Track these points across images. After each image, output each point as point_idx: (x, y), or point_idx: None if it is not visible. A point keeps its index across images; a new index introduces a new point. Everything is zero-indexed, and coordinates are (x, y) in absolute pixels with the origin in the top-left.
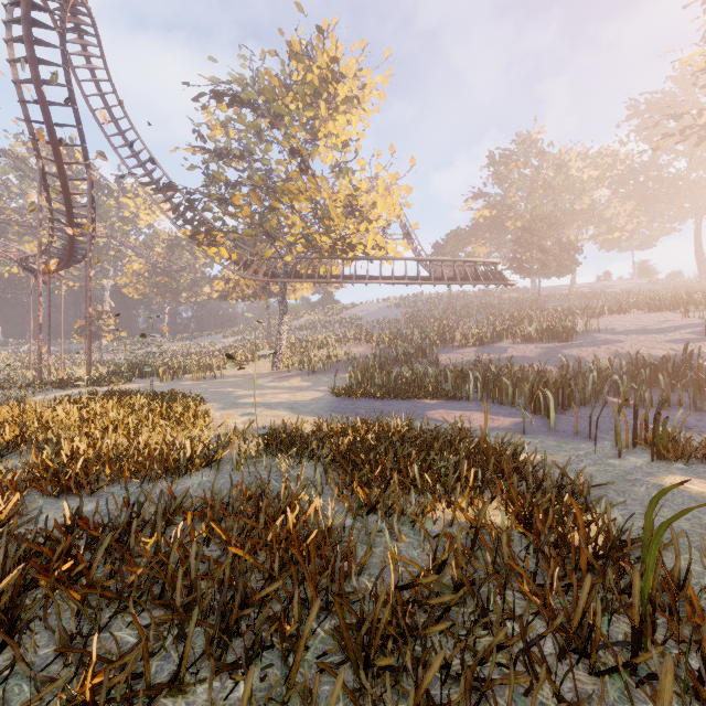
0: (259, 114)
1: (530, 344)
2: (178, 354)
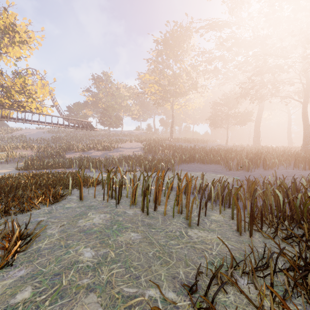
0: None
1: (100, 151)
2: None
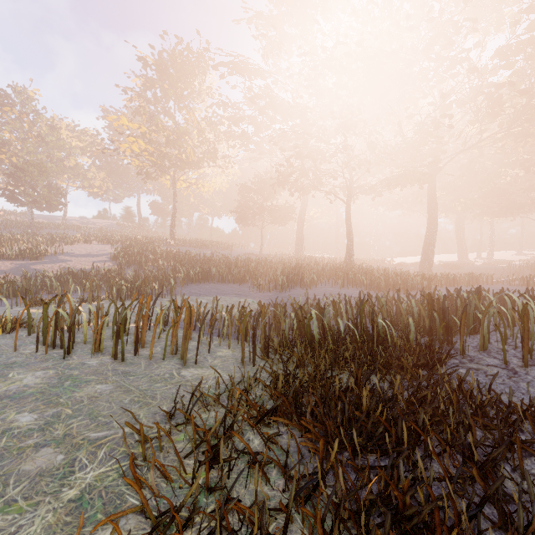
0: None
1: (8, 261)
2: None
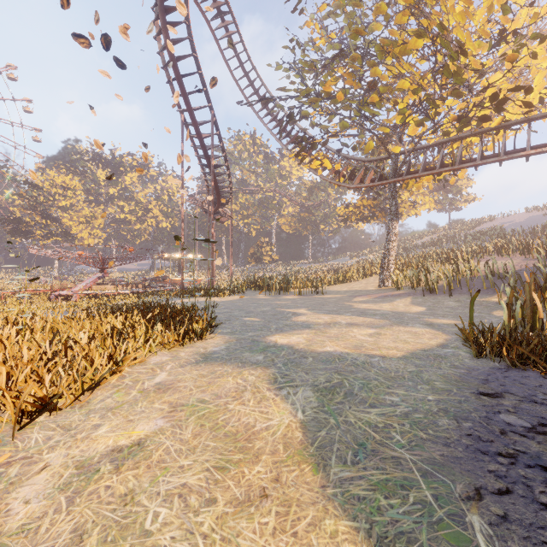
0: None
1: None
2: (307, 272)
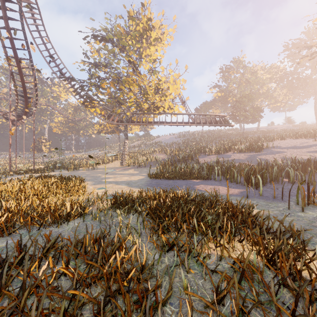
0: (114, 45)
1: (241, 153)
2: (78, 158)
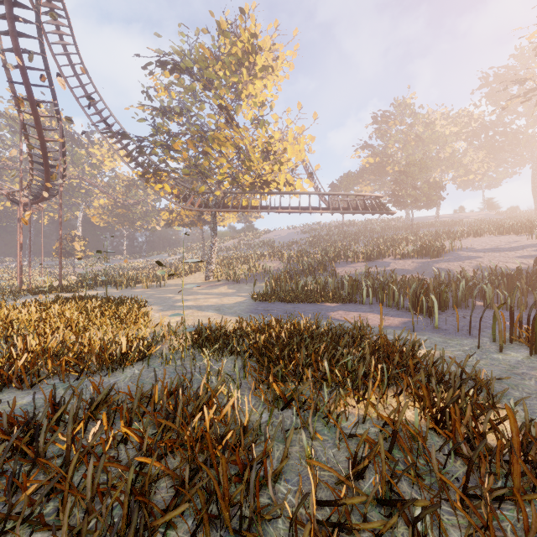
0: (195, 78)
1: (407, 260)
2: (133, 268)
